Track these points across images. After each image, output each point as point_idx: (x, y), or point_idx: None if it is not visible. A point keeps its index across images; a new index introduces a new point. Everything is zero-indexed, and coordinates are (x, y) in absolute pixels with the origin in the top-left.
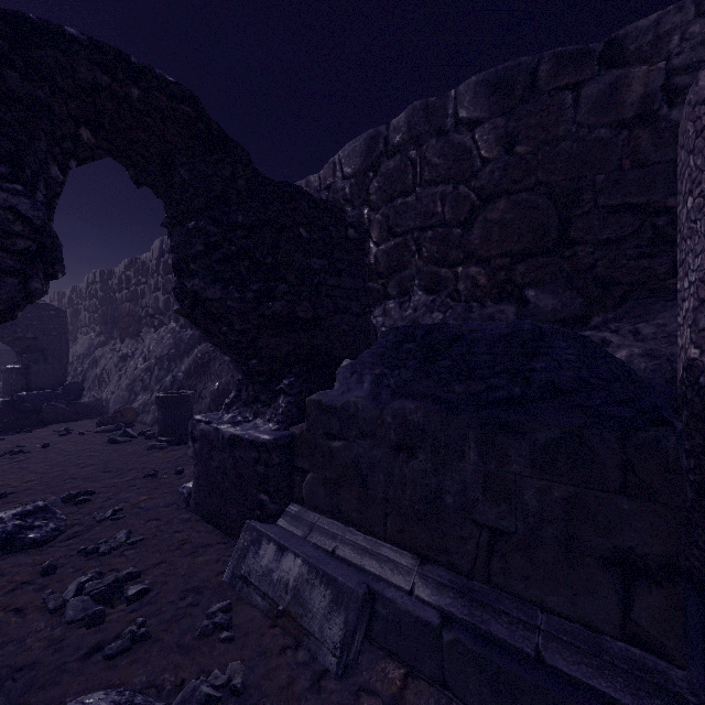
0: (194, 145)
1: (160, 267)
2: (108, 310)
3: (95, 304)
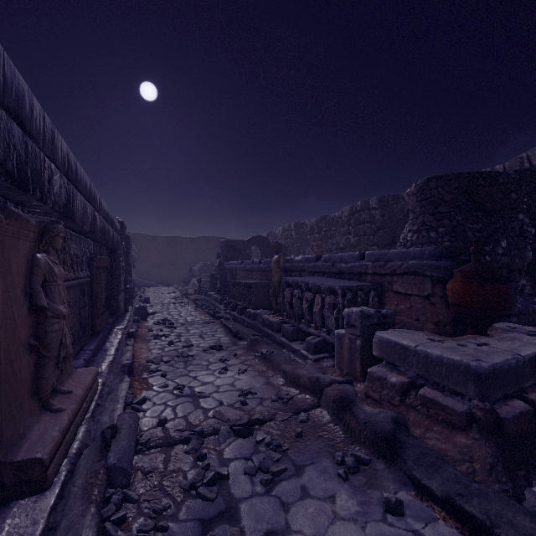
0: (532, 189)
1: (351, 221)
2: (301, 245)
3: (291, 242)
